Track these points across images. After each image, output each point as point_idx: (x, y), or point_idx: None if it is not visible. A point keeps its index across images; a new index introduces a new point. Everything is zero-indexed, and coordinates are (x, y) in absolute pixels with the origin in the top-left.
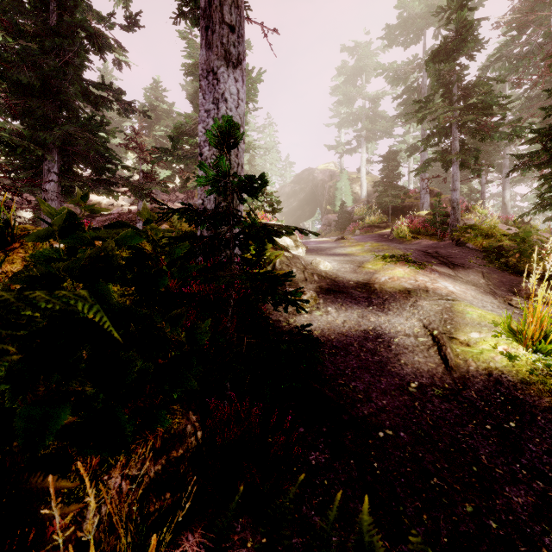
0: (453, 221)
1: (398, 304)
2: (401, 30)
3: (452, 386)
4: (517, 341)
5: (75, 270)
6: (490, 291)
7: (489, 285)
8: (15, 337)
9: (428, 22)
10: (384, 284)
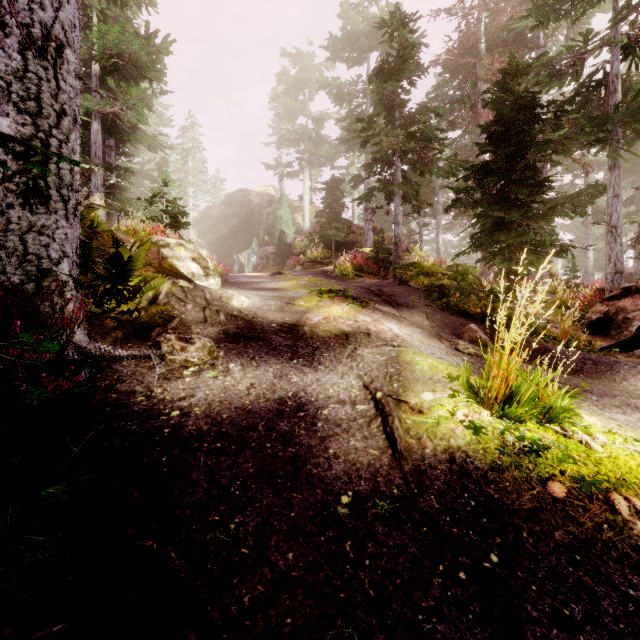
0: (395, 258)
1: (332, 355)
2: (345, 44)
3: (403, 491)
4: (478, 402)
5: None
6: (435, 335)
7: (434, 328)
8: None
9: (371, 44)
10: (316, 326)
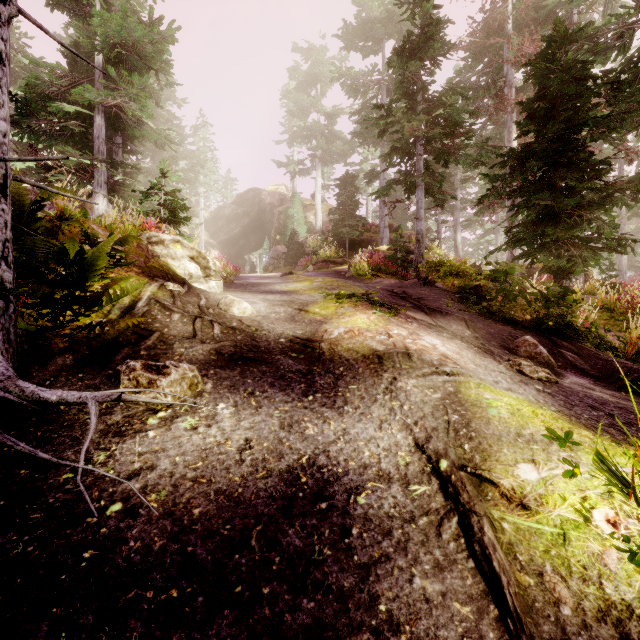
0: (417, 256)
1: (361, 388)
2: (359, 33)
3: None
4: (623, 492)
5: None
6: (485, 350)
7: (478, 339)
8: None
9: (387, 32)
10: (337, 343)
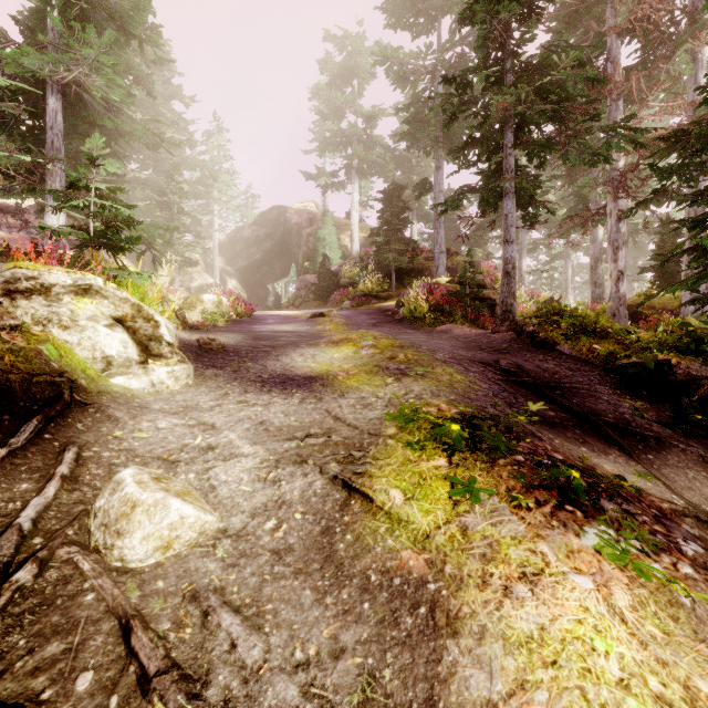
0: (507, 296)
1: None
2: (409, 4)
3: None
4: None
5: None
6: None
7: None
8: None
9: (445, 4)
10: None
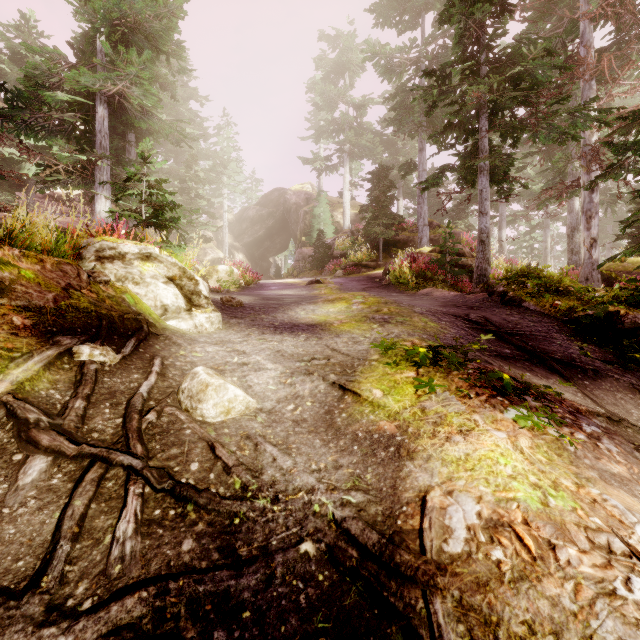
0: (481, 262)
1: None
2: (395, 4)
3: None
4: None
5: None
6: None
7: None
8: None
9: (428, 2)
10: (484, 601)
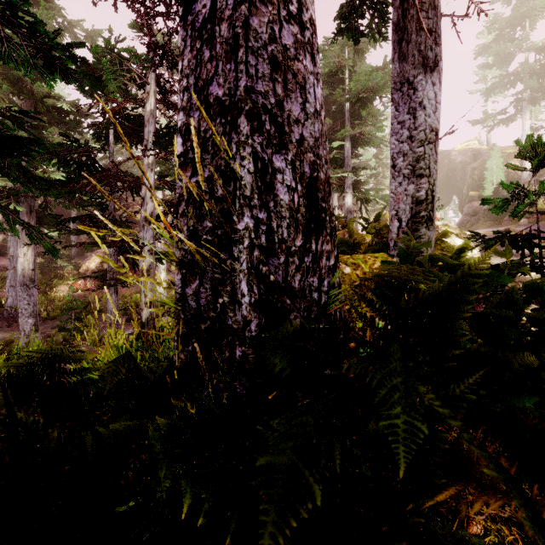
0: None
1: None
2: None
3: None
4: None
5: (543, 321)
6: None
7: None
8: (542, 383)
9: None
10: None
